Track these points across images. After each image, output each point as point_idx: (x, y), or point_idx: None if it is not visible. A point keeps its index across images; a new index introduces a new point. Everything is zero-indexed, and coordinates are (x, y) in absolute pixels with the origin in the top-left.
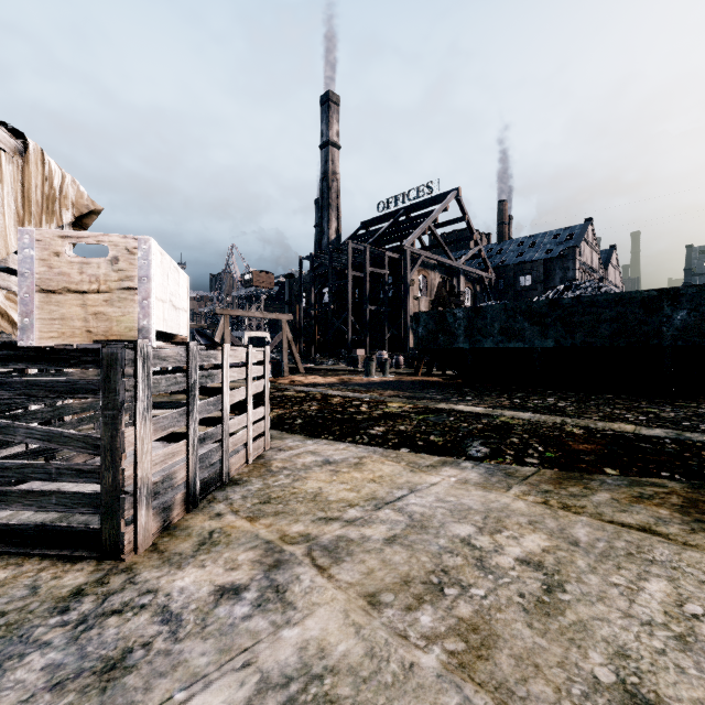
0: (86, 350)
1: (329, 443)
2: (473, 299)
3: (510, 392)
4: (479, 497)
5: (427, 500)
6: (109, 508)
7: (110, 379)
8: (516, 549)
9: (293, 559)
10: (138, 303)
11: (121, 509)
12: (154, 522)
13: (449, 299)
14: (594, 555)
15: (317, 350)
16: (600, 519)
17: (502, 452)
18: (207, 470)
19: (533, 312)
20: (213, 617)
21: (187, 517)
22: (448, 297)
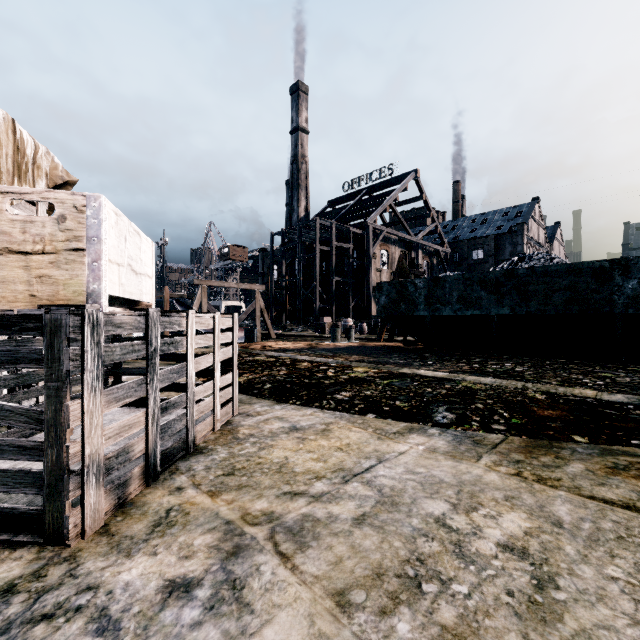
0: (29, 316)
1: (297, 408)
2: (430, 271)
3: (468, 357)
4: (450, 468)
5: (397, 472)
6: (53, 488)
7: (54, 348)
8: (495, 531)
9: (254, 544)
10: (87, 265)
11: (65, 490)
12: (107, 500)
13: (410, 270)
14: (582, 539)
15: (288, 318)
16: (580, 494)
17: (468, 418)
18: (173, 438)
19: (490, 281)
20: (156, 624)
21: (146, 491)
22: (409, 269)
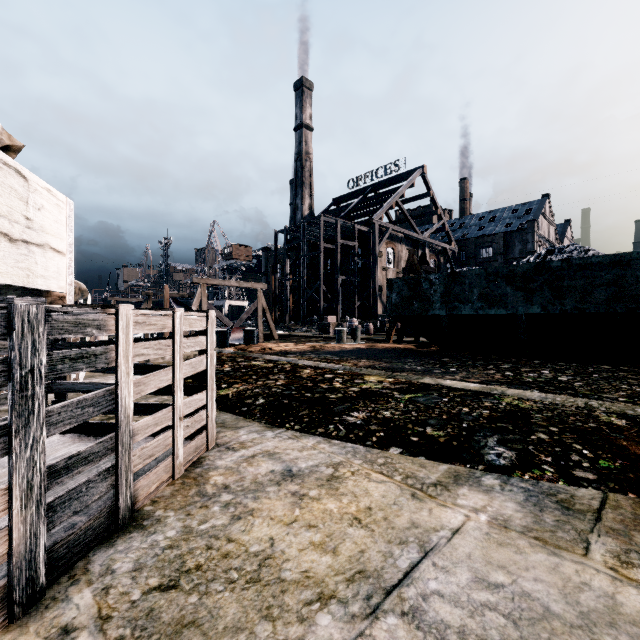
0: None
1: (295, 436)
2: (437, 269)
3: (494, 362)
4: (548, 571)
5: (459, 582)
6: None
7: None
8: None
9: None
10: None
11: None
12: None
13: (421, 266)
14: None
15: (292, 318)
16: None
17: (534, 457)
18: (108, 494)
19: (517, 276)
20: None
21: (0, 639)
22: (420, 265)
